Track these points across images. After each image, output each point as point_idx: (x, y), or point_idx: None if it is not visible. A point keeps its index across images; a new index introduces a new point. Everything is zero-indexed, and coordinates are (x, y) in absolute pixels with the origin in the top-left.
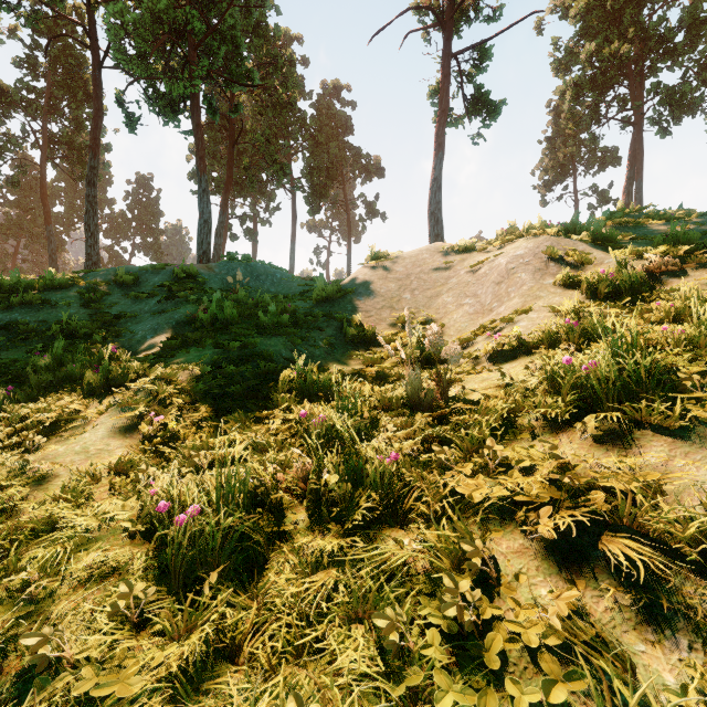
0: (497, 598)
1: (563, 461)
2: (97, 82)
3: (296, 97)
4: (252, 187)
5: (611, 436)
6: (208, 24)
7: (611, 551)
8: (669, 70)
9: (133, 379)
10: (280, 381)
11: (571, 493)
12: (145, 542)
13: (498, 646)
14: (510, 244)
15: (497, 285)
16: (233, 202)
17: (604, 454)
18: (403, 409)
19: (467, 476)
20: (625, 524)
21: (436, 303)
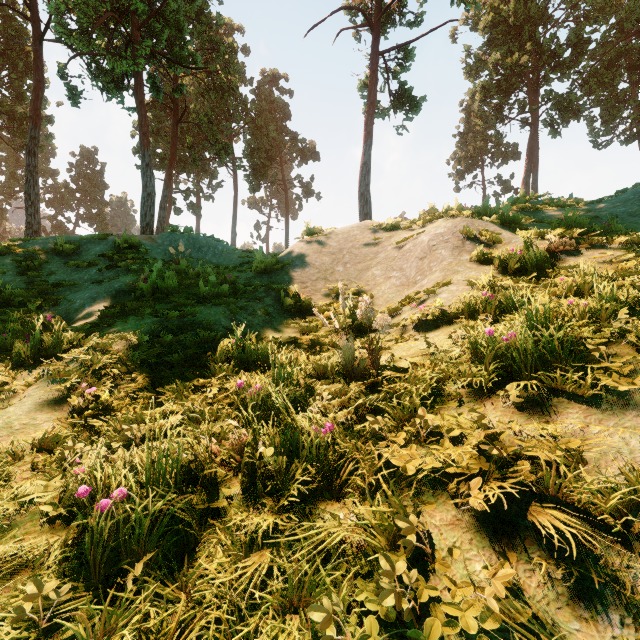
0: (433, 575)
1: (490, 430)
2: (38, 54)
3: (237, 83)
4: (195, 164)
5: (531, 404)
6: (151, 7)
7: (541, 524)
8: (559, 80)
9: (67, 349)
10: (218, 350)
11: (499, 462)
12: (66, 527)
13: (437, 634)
14: (431, 224)
15: (420, 260)
16: (177, 178)
17: (526, 421)
18: (337, 376)
19: (400, 445)
20: (551, 493)
21: (366, 275)
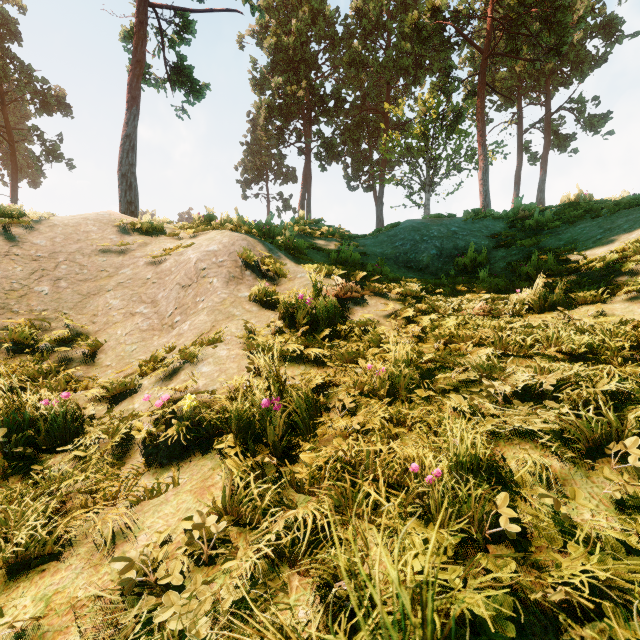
0: None
1: None
2: None
3: None
4: None
5: None
6: None
7: None
8: (326, 124)
9: None
10: None
11: None
12: None
13: None
14: (205, 235)
15: (183, 289)
16: None
17: None
18: None
19: None
20: None
21: (95, 304)
